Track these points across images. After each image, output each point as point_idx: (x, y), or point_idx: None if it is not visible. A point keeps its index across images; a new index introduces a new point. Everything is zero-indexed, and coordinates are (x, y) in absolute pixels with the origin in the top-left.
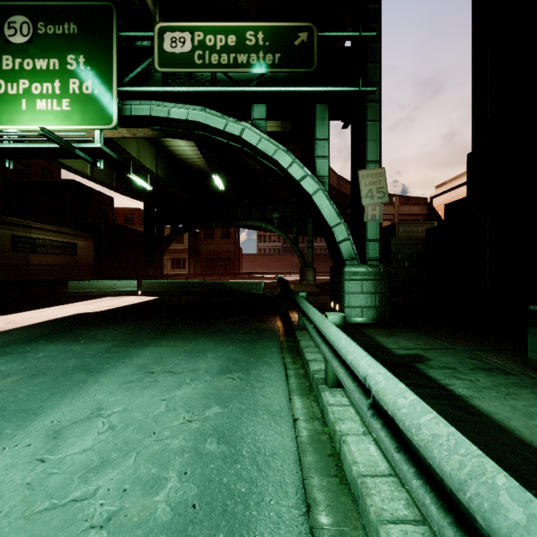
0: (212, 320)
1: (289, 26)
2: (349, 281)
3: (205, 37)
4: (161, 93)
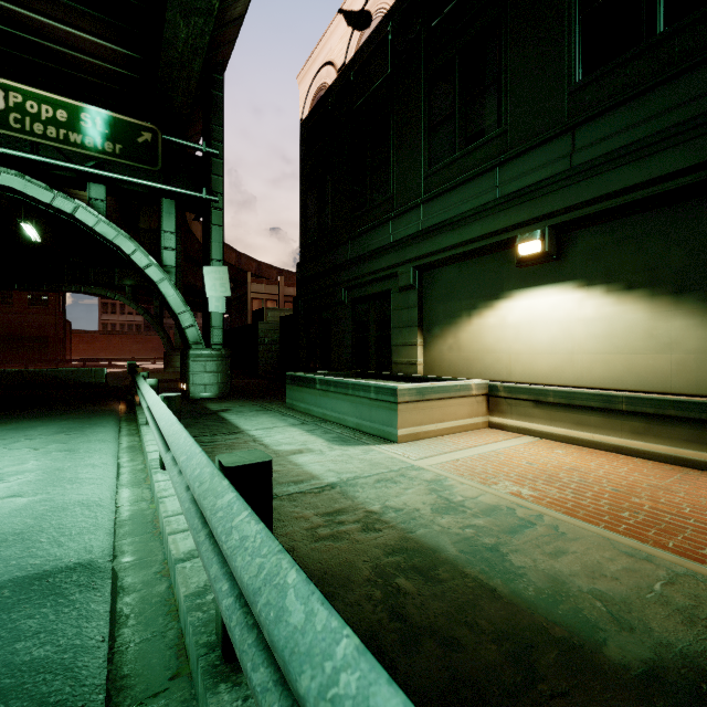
0: (33, 409)
1: (131, 122)
2: (194, 362)
3: (26, 101)
4: None
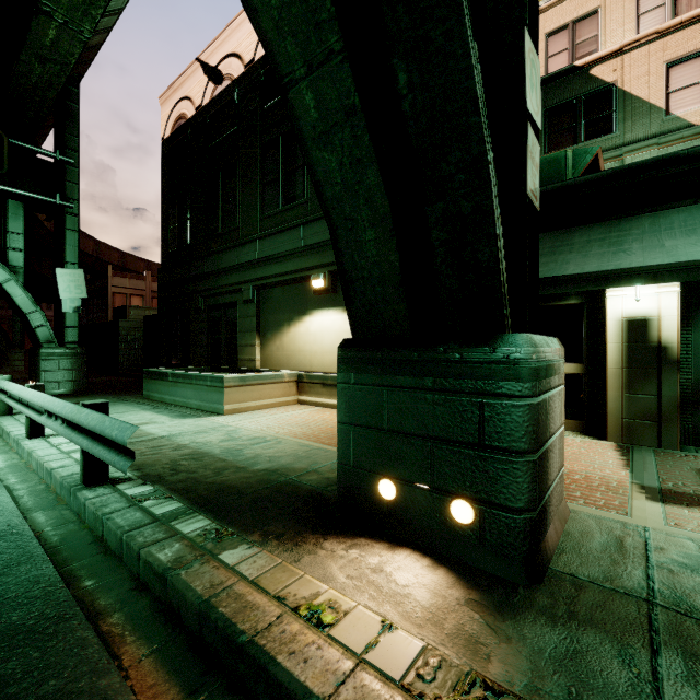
0: None
1: None
2: (46, 360)
3: None
4: None
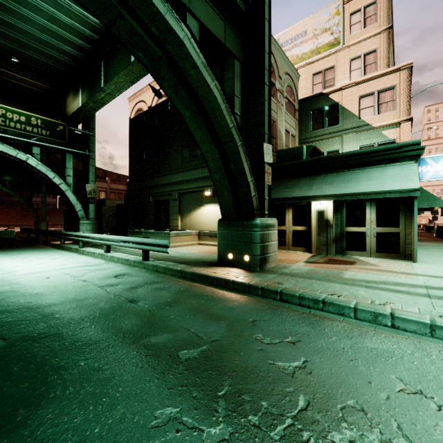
0: (3, 248)
1: (54, 121)
2: (82, 226)
3: (7, 113)
4: None
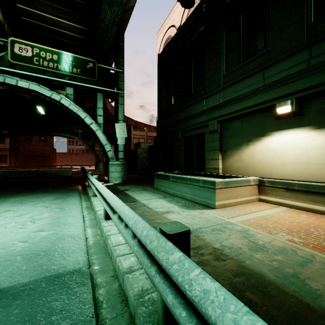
0: (43, 188)
1: (84, 58)
2: (111, 167)
3: (40, 52)
4: (12, 72)
